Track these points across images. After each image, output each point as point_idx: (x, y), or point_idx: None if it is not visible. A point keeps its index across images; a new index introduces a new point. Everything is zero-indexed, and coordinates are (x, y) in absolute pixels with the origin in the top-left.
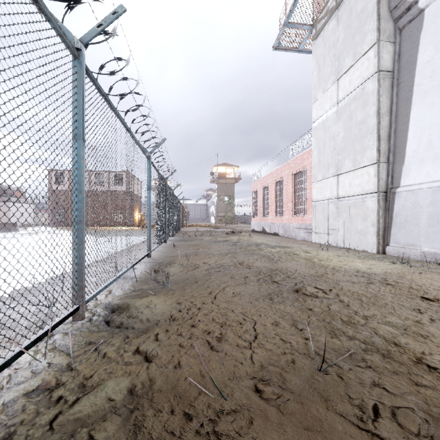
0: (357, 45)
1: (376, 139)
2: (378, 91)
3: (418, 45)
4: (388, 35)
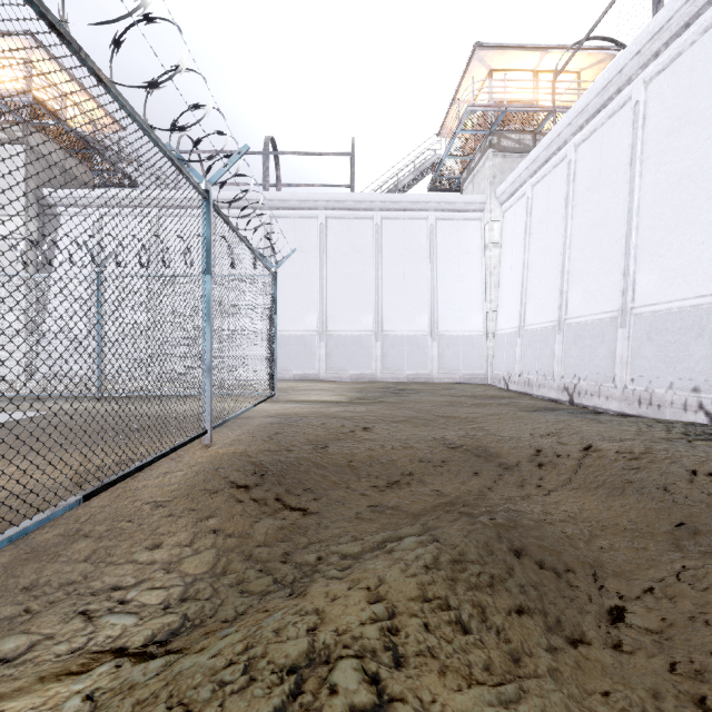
0: (4, 201)
1: (25, 291)
2: (27, 254)
3: (57, 236)
4: (35, 214)
